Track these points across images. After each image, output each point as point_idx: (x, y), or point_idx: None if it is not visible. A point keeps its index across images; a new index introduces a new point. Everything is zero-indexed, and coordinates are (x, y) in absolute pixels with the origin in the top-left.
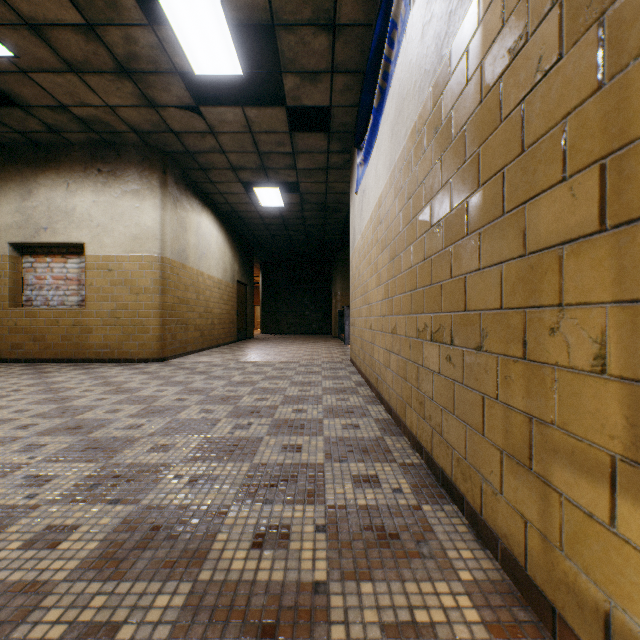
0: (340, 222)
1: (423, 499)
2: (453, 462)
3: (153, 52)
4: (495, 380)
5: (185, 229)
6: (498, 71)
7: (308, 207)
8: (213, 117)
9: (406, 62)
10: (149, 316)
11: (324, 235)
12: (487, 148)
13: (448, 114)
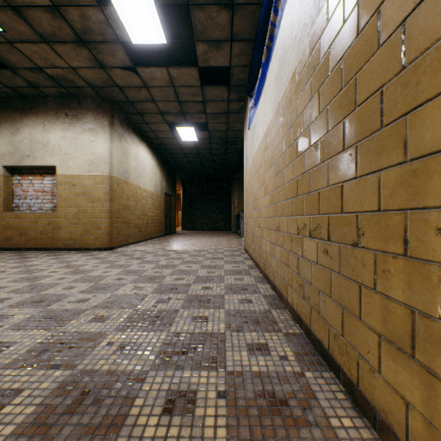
0: (237, 151)
1: (305, 366)
2: (330, 336)
3: (101, 26)
4: (372, 273)
5: (127, 156)
6: (376, 3)
7: (214, 141)
8: (146, 75)
9: (288, 23)
10: (101, 218)
11: (226, 161)
12: (364, 73)
13: (325, 53)
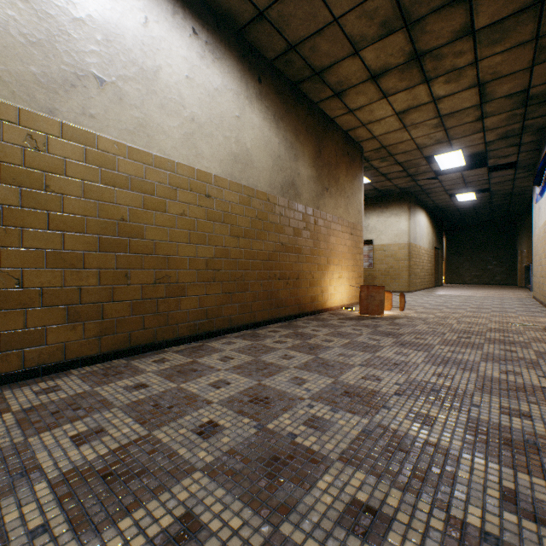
0: (525, 199)
1: None
2: None
3: (424, 169)
4: None
5: (415, 226)
6: None
7: (495, 196)
8: (442, 178)
9: None
10: (403, 271)
11: (508, 208)
12: None
13: None
